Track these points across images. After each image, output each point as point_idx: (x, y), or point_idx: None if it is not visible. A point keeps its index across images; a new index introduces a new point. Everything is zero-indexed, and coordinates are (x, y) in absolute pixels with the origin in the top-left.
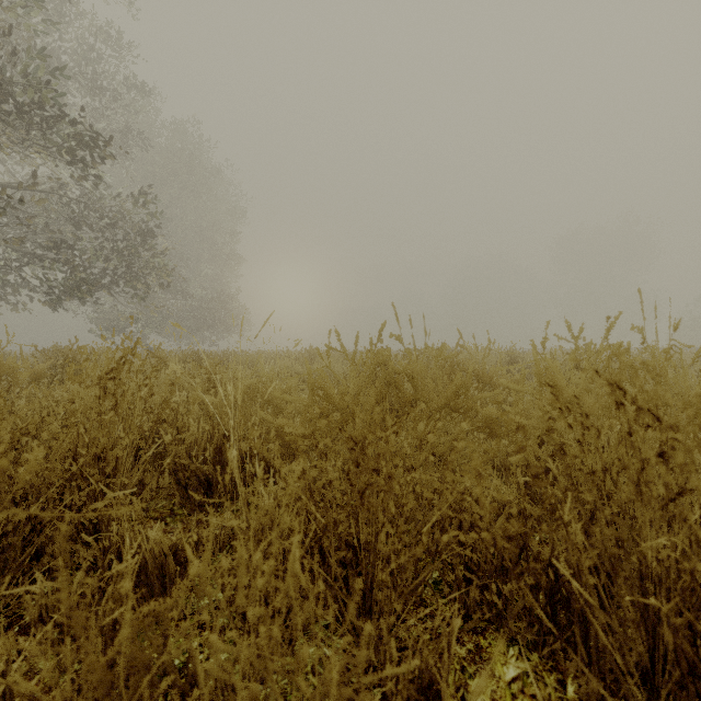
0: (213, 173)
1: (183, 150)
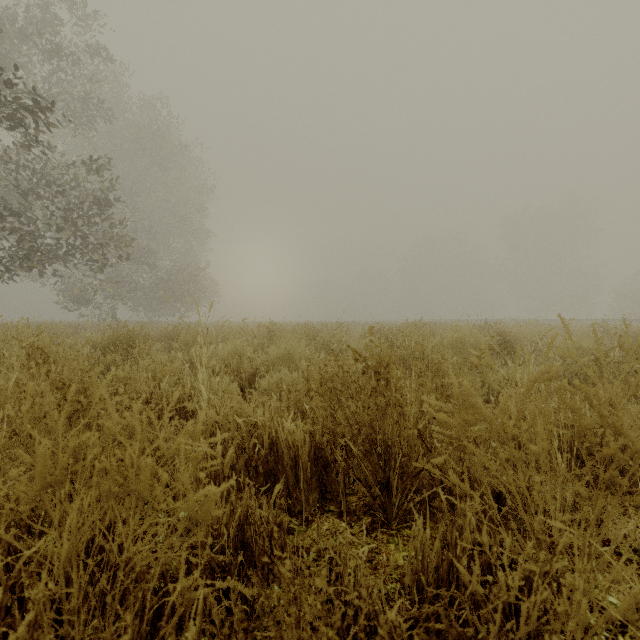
0: (181, 150)
1: (151, 126)
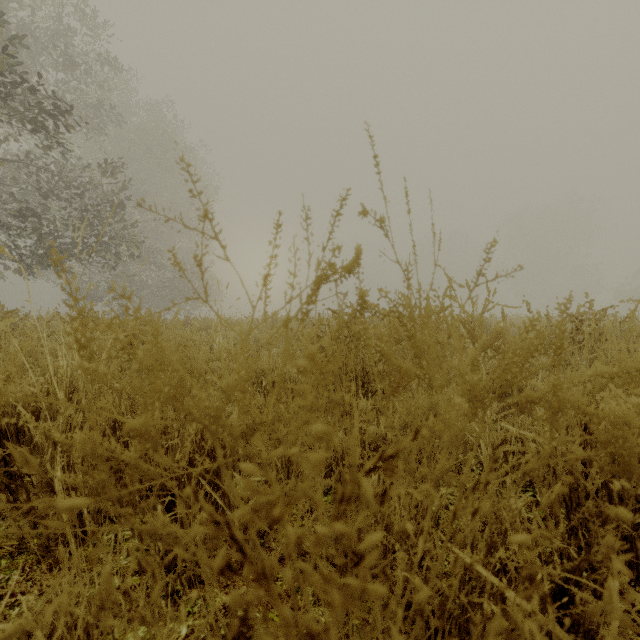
0: (186, 152)
1: (158, 130)
